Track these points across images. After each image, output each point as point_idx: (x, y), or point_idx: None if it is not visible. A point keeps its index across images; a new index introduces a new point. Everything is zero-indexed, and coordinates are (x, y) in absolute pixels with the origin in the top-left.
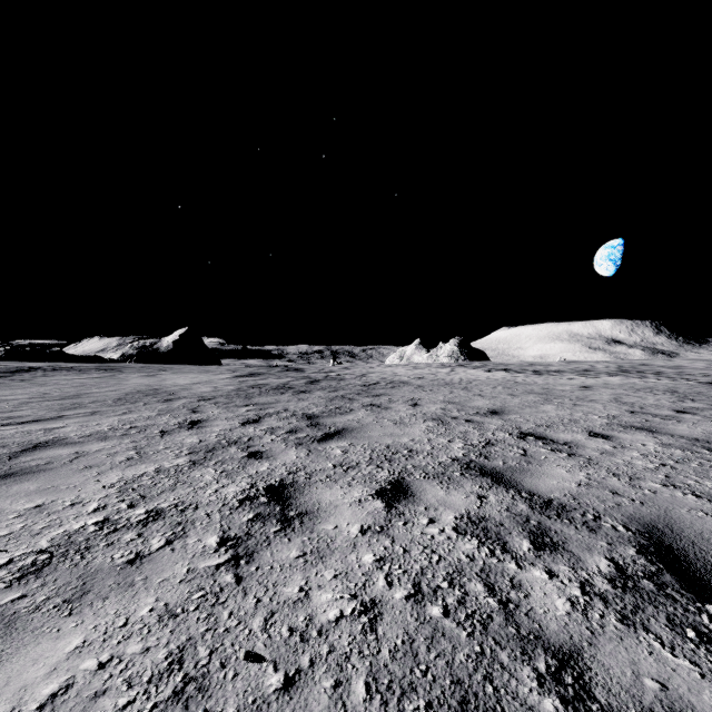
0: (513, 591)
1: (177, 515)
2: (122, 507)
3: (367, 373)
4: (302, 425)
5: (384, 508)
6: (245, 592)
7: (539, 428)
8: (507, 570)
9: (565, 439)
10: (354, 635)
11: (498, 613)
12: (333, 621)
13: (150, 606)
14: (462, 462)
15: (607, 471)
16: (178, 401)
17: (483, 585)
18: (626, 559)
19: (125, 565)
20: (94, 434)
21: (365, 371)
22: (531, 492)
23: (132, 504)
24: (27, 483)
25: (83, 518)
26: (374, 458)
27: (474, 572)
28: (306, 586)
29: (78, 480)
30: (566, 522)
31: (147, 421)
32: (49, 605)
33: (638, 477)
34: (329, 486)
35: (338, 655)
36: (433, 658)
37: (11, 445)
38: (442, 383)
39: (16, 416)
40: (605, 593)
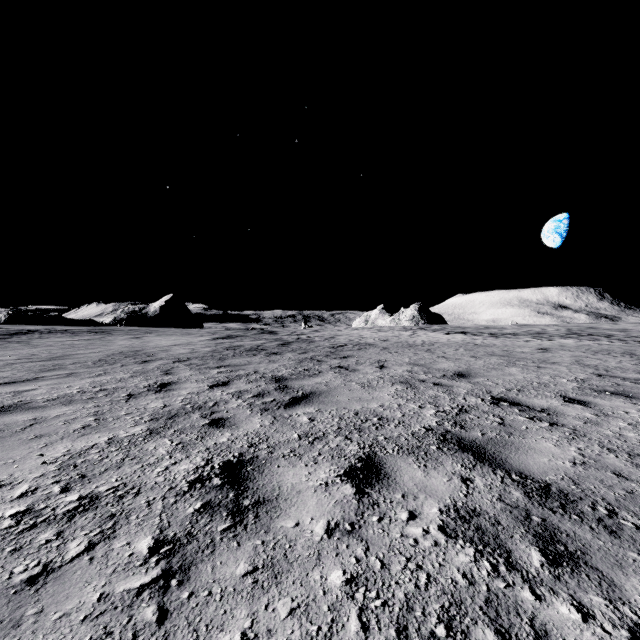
0: None
1: (113, 504)
2: (54, 491)
3: (335, 335)
4: (269, 388)
5: (354, 496)
6: None
7: (510, 393)
8: (522, 602)
9: (541, 406)
10: None
11: None
12: None
13: None
14: (437, 432)
15: (600, 445)
16: (154, 362)
17: (494, 633)
18: None
19: (22, 586)
20: (60, 397)
21: (333, 333)
22: (522, 473)
23: (67, 487)
24: None
25: (3, 508)
26: (342, 428)
27: (478, 606)
28: (251, 631)
29: (21, 453)
30: (576, 519)
31: (118, 383)
32: None
33: (637, 454)
34: (293, 463)
35: None
36: None
37: None
38: (405, 345)
39: None
40: None
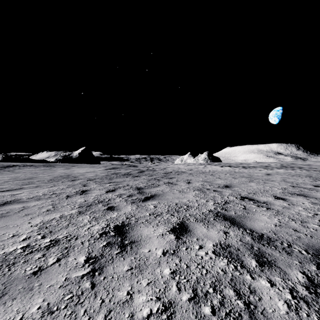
0: (251, 295)
1: (66, 243)
2: (38, 238)
3: (166, 167)
4: (135, 193)
5: (175, 239)
6: (95, 295)
7: (249, 194)
8: (246, 280)
9: (263, 200)
10: None
11: (245, 312)
12: (145, 317)
13: (39, 305)
14: (214, 212)
15: (288, 217)
16: (78, 180)
17: (233, 291)
18: (312, 272)
19: (31, 275)
20: (34, 197)
21: (165, 166)
22: (251, 229)
23: (44, 236)
24: None
25: (16, 245)
26: (169, 210)
27: (227, 281)
28: (131, 291)
29: (20, 222)
30: (273, 248)
31: (61, 190)
32: None
33: (305, 221)
34: (147, 226)
35: None
36: None
37: None
38: (201, 172)
39: None
40: (306, 297)
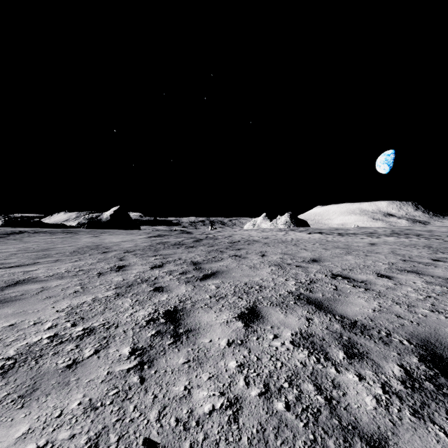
0: (334, 390)
1: (104, 332)
2: (68, 326)
3: (232, 234)
4: (190, 269)
5: (243, 327)
6: (146, 390)
7: (344, 271)
8: (329, 373)
9: (362, 279)
10: (222, 425)
11: (325, 408)
12: (207, 413)
13: (79, 401)
14: (295, 294)
15: (392, 301)
16: (111, 252)
17: (313, 385)
18: (412, 365)
19: (64, 369)
20: (55, 275)
21: (231, 233)
22: (342, 315)
23: (75, 323)
24: (6, 308)
25: (41, 334)
26: (236, 292)
27: (306, 375)
28: (189, 386)
29: (40, 306)
30: (368, 337)
31: (90, 266)
32: (8, 400)
33: (413, 305)
34: (207, 311)
35: (211, 442)
36: (279, 444)
37: (0, 282)
38: (280, 241)
39: (6, 263)
40: (400, 392)
